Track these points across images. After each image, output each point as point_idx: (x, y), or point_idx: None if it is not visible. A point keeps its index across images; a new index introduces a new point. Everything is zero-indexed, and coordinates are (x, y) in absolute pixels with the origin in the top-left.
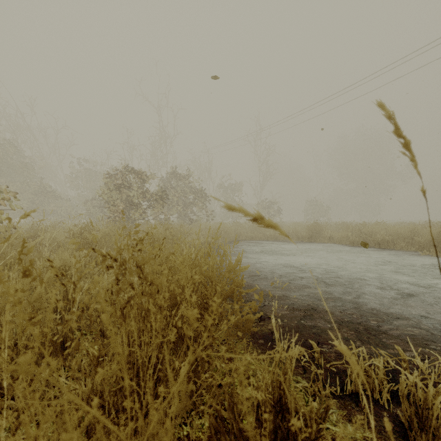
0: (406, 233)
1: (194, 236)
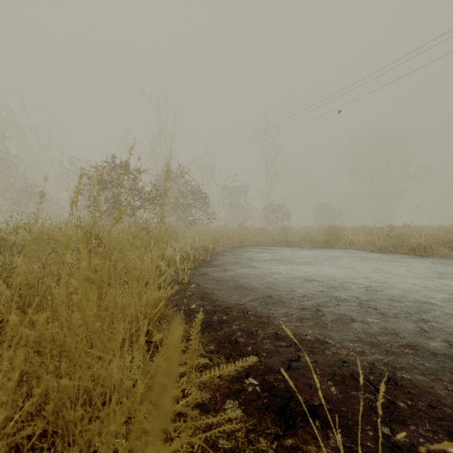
0: (448, 237)
1: (189, 240)
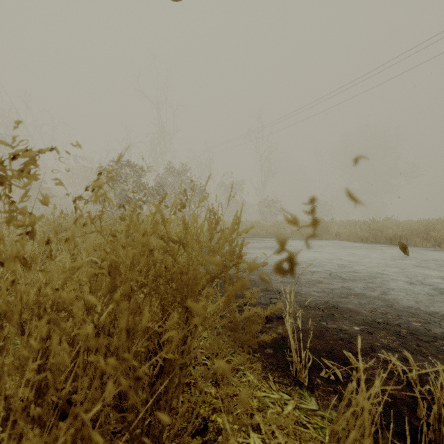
0: (421, 228)
1: None
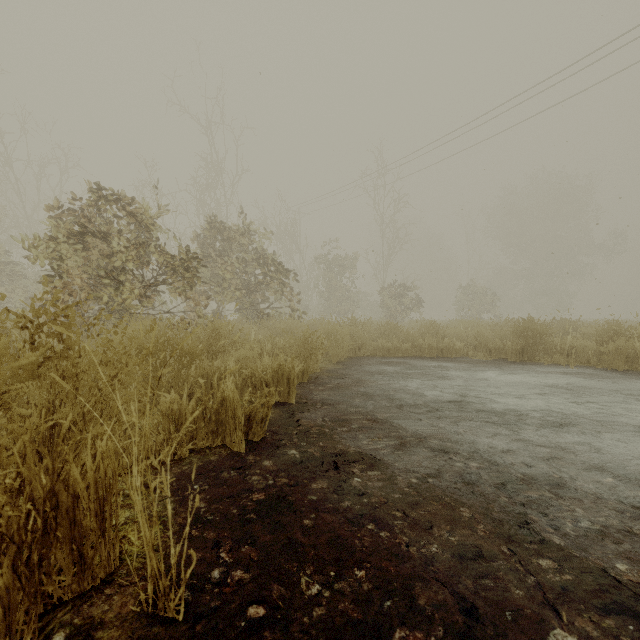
0: None
1: (248, 354)
